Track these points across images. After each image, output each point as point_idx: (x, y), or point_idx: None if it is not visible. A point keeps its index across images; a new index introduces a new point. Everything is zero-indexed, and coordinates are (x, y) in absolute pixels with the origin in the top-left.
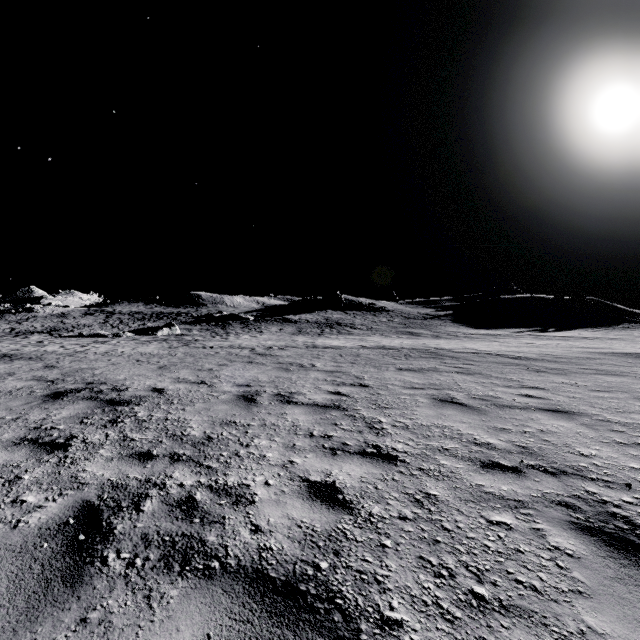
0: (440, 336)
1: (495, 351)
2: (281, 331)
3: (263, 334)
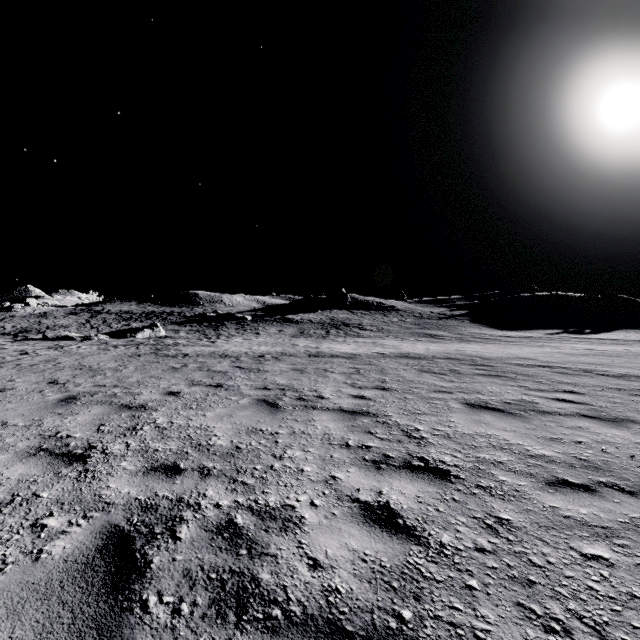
0: (466, 339)
1: (569, 363)
2: (280, 333)
3: (259, 336)
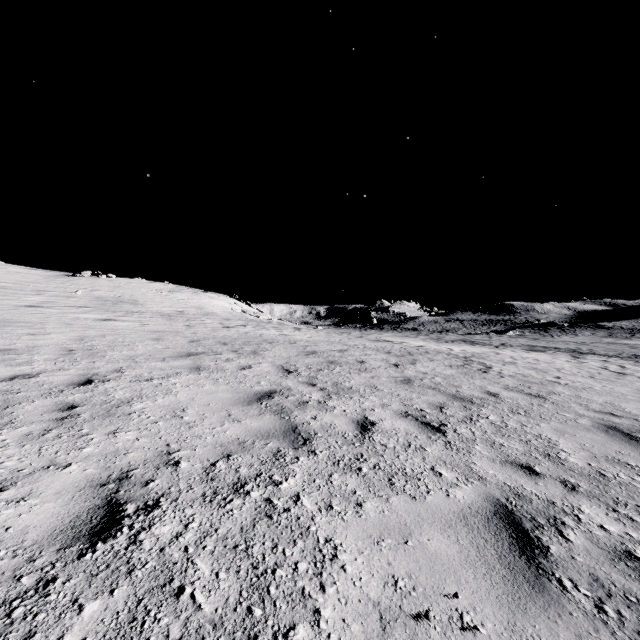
0: None
1: None
2: (593, 335)
3: (578, 336)
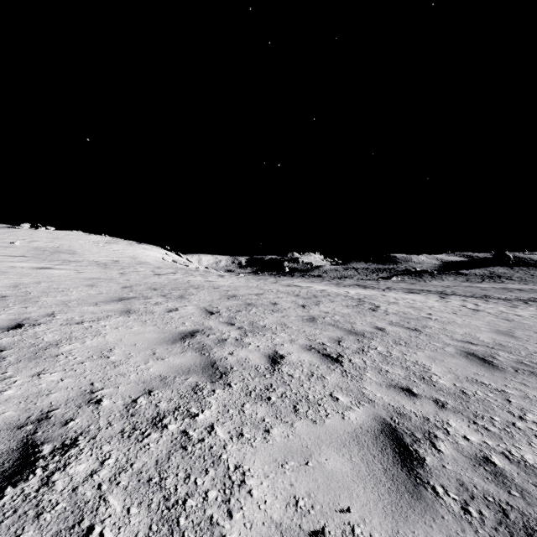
0: None
1: None
2: (455, 280)
3: (444, 281)
